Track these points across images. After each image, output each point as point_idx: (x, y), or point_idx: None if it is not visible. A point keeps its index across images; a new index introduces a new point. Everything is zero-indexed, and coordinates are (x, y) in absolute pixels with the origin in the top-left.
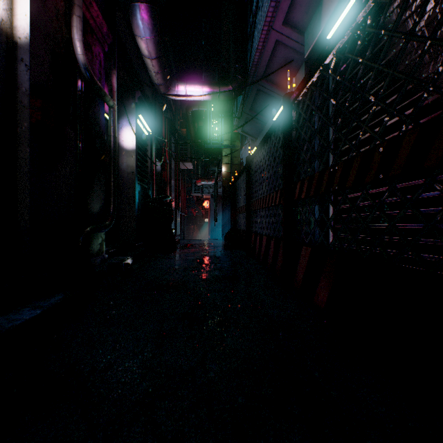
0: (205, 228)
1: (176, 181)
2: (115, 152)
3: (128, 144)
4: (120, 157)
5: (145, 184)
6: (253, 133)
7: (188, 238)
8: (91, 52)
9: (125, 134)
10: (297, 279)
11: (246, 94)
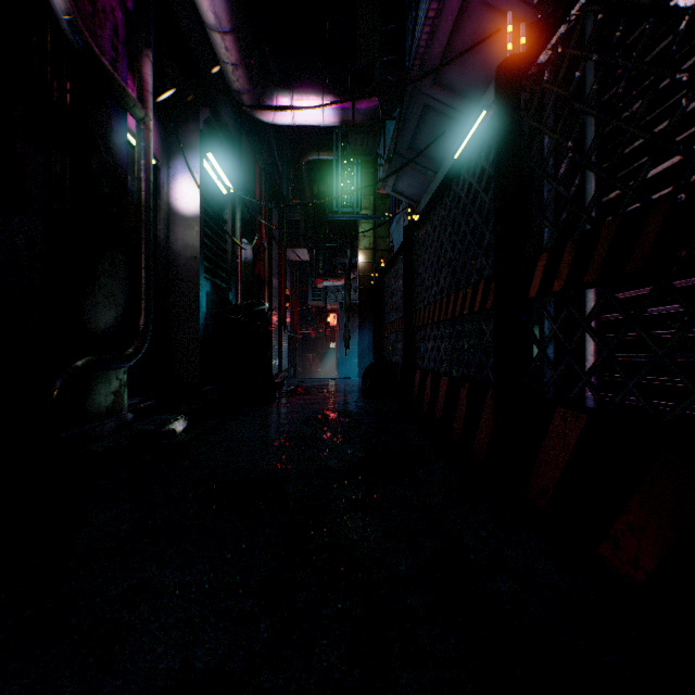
0: (330, 359)
1: (282, 279)
2: (148, 211)
3: (186, 205)
4: (171, 229)
5: (221, 281)
6: (413, 193)
7: (304, 374)
8: (91, 1)
9: (181, 188)
10: (537, 482)
11: (403, 117)
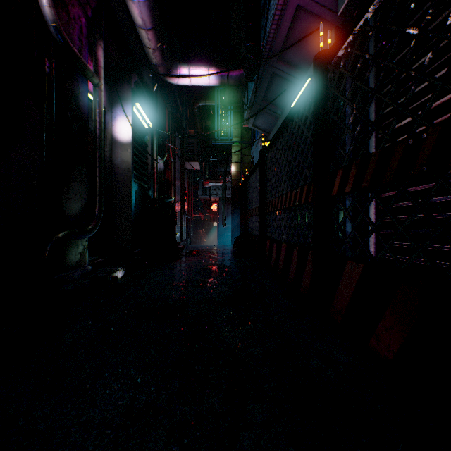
0: (213, 233)
1: (182, 181)
2: (101, 141)
3: (123, 136)
4: (113, 151)
5: (144, 183)
6: (266, 127)
7: (196, 243)
8: (67, 12)
9: (120, 125)
10: (336, 305)
11: (259, 80)
